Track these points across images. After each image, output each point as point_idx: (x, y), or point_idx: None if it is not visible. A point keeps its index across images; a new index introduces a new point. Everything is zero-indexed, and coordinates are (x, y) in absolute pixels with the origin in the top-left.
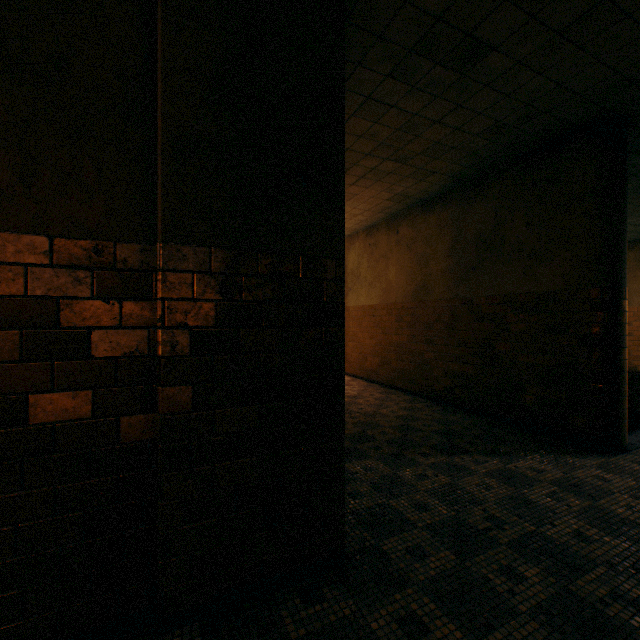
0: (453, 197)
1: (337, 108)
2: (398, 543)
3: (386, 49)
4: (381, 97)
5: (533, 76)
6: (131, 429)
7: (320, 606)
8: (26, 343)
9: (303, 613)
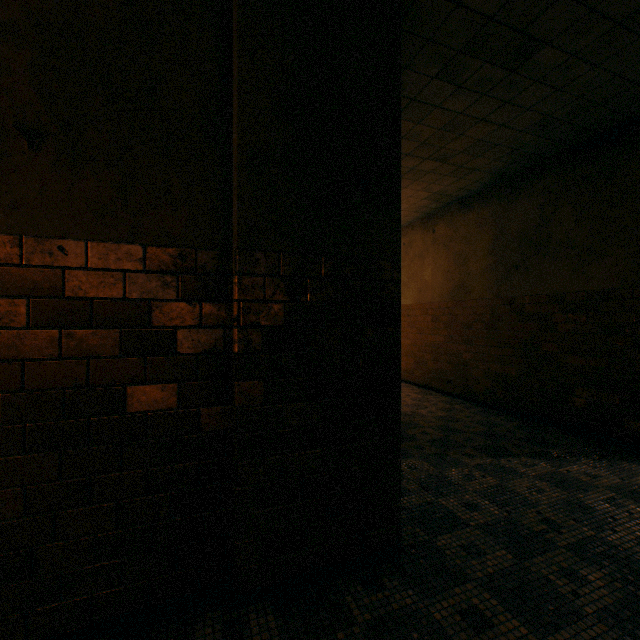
0: (494, 194)
1: (394, 115)
2: (452, 540)
3: (435, 51)
4: (426, 98)
5: (588, 68)
6: (210, 420)
7: (382, 594)
8: (124, 340)
9: (366, 599)
